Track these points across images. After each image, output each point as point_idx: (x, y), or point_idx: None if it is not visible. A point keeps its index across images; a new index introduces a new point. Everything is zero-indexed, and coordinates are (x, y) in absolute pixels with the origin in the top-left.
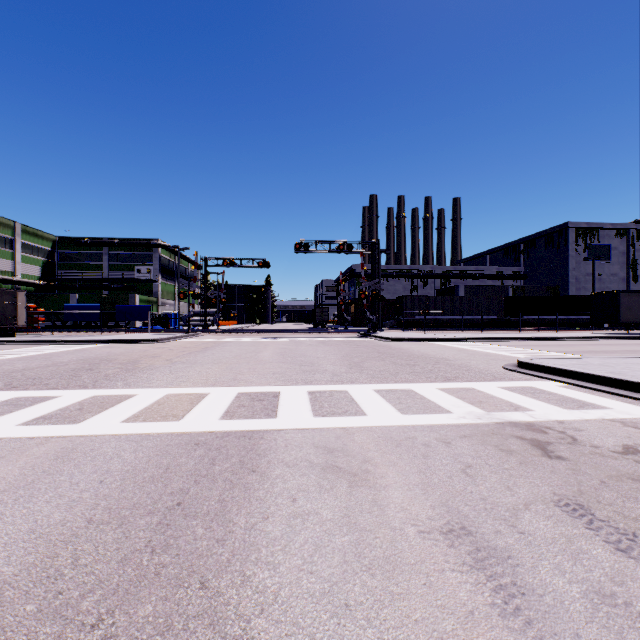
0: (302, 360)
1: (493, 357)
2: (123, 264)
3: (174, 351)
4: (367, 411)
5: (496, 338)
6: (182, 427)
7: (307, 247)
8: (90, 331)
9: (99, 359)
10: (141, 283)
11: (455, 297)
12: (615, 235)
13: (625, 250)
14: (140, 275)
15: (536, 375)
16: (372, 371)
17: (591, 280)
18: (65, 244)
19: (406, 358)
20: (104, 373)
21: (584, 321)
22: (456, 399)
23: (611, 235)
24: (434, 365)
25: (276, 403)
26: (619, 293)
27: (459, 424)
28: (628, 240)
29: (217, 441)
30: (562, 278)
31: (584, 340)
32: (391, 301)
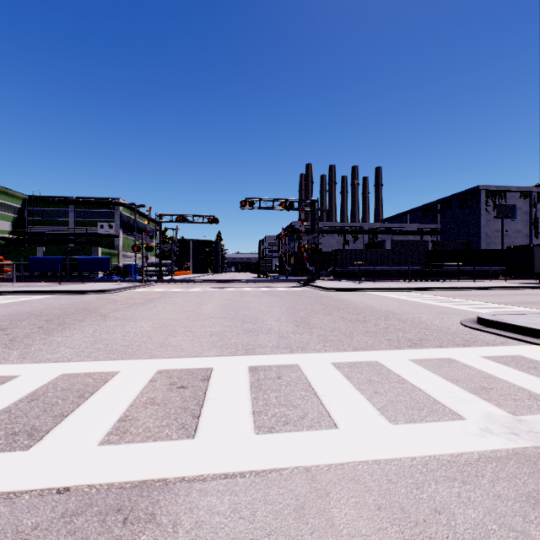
0: (245, 314)
1: (440, 310)
2: (87, 220)
3: (117, 303)
4: (335, 414)
5: (427, 288)
6: (19, 472)
7: (252, 204)
8: (50, 281)
9: (29, 314)
10: (104, 237)
11: (384, 250)
12: (519, 197)
13: (528, 210)
14: (103, 230)
15: (511, 337)
16: (322, 330)
17: (499, 236)
18: (34, 202)
19: (352, 311)
20: (13, 335)
21: (496, 271)
22: (448, 383)
23: (516, 197)
24: (386, 321)
25: (202, 395)
26: (533, 247)
27: (496, 453)
28: (530, 201)
29: (52, 535)
30: (474, 234)
31: (506, 289)
32: (326, 254)
